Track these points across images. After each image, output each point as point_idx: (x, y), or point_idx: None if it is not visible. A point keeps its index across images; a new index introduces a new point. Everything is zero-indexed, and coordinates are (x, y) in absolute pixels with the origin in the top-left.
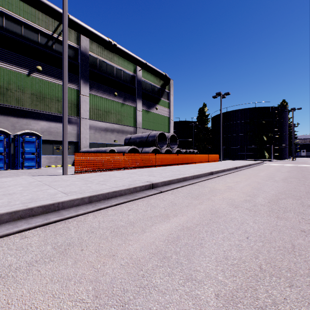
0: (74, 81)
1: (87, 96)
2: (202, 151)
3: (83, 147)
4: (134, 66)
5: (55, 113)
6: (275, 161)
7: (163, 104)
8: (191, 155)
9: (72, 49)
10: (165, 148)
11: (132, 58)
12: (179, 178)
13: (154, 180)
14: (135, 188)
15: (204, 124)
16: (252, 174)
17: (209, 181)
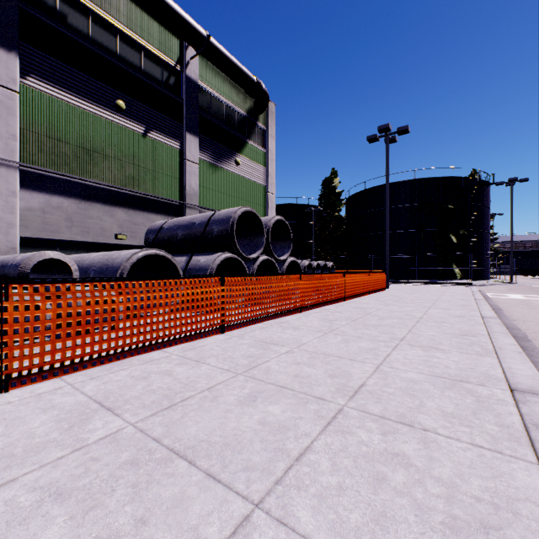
0: None
1: (10, 88)
2: None
3: None
4: (179, 45)
5: None
6: (482, 285)
7: (254, 156)
8: (334, 278)
9: None
10: (259, 256)
11: (168, 10)
12: None
13: None
14: None
15: (333, 210)
16: None
17: None
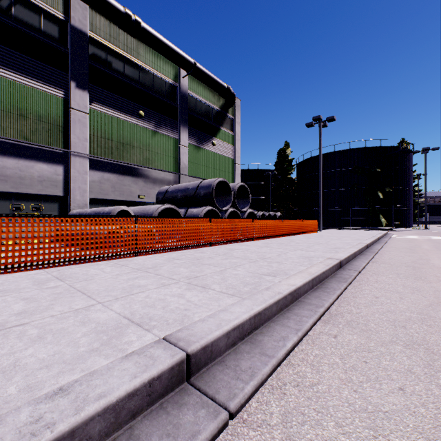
0: (58, 82)
1: (85, 112)
2: (283, 215)
3: (75, 206)
4: (176, 69)
5: (15, 140)
6: (400, 230)
7: (225, 138)
8: (275, 222)
9: (54, 21)
10: (228, 209)
11: (170, 51)
12: (283, 295)
13: (200, 327)
14: (69, 435)
15: (286, 173)
16: (421, 264)
17: (359, 295)
